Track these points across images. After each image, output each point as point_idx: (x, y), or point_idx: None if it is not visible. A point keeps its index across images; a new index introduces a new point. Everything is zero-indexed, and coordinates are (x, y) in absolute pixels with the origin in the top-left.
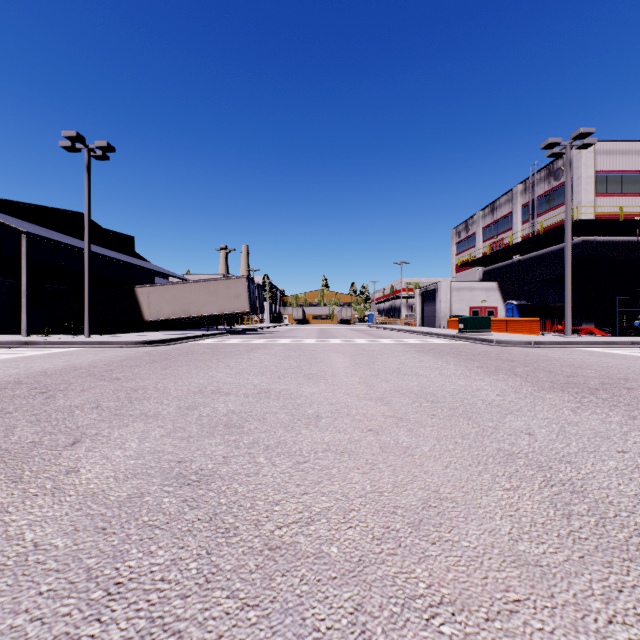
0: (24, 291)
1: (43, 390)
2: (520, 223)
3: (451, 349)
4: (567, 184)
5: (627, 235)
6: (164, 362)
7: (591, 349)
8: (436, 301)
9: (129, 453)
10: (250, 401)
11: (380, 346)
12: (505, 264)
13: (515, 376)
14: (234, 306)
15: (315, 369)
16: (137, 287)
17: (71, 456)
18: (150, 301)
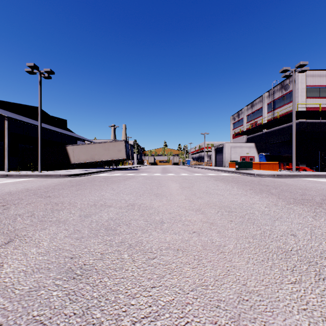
0: (6, 148)
1: (4, 204)
2: (266, 113)
3: (233, 179)
4: (293, 91)
5: (323, 119)
6: (78, 186)
7: (307, 179)
8: (223, 153)
9: (40, 250)
10: (122, 211)
11: (195, 177)
12: (258, 134)
13: (272, 195)
14: (118, 156)
15: (160, 190)
16: (67, 146)
17: (2, 253)
18: (74, 153)
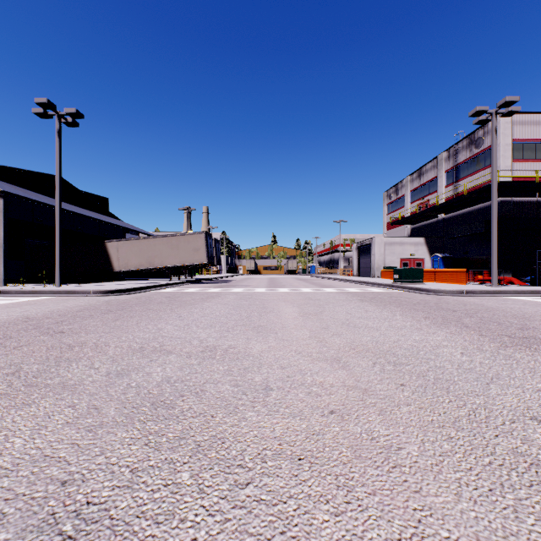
0: (1, 245)
1: None
2: (444, 186)
3: (391, 298)
4: (493, 148)
5: (540, 196)
6: (118, 312)
7: (520, 298)
8: (371, 254)
9: (1, 462)
10: (191, 363)
11: (325, 295)
12: (431, 222)
13: (467, 329)
14: (193, 258)
15: (265, 320)
16: (107, 241)
17: None
18: (119, 254)
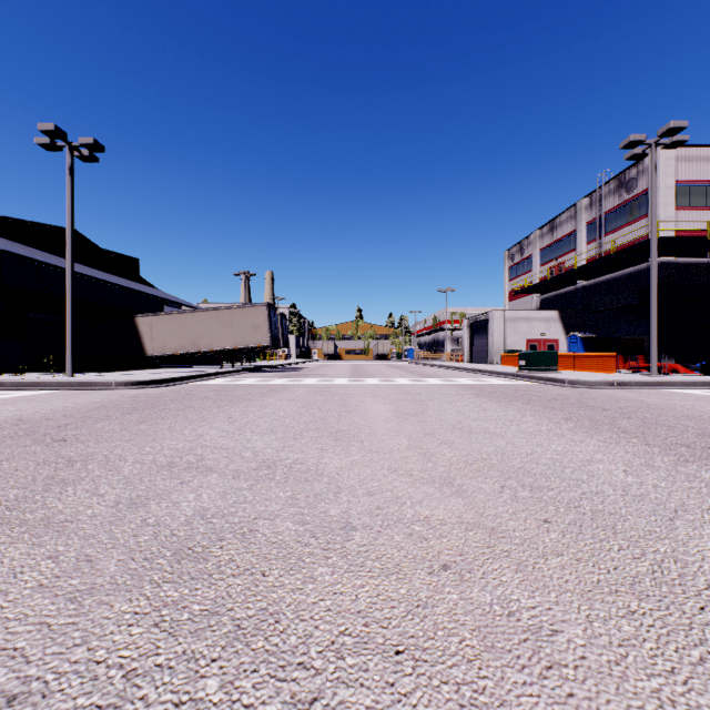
0: None
1: None
2: (585, 243)
3: (516, 392)
4: (652, 191)
5: None
6: (146, 411)
7: (690, 392)
8: (487, 333)
9: None
10: (239, 487)
11: (427, 388)
12: (567, 291)
13: (627, 435)
14: (252, 339)
15: (346, 423)
16: (138, 316)
17: None
18: (153, 333)
